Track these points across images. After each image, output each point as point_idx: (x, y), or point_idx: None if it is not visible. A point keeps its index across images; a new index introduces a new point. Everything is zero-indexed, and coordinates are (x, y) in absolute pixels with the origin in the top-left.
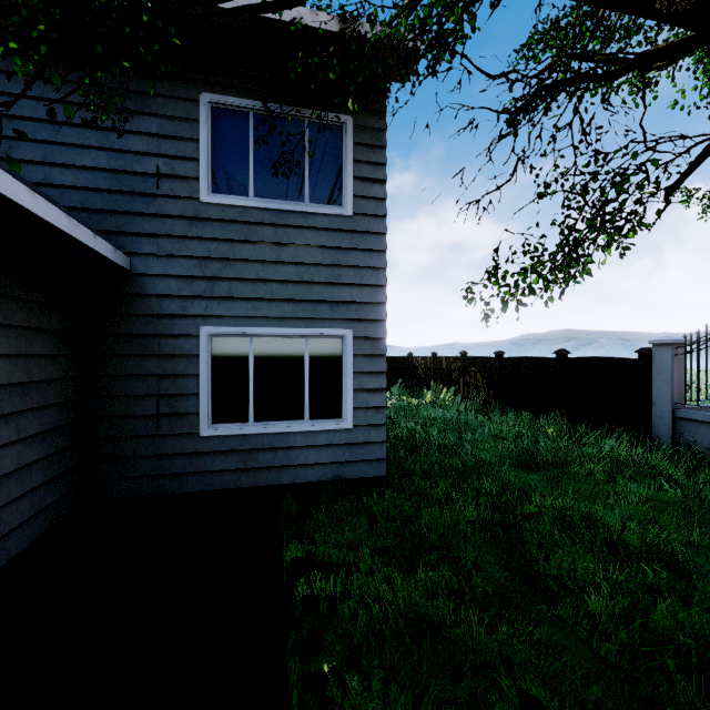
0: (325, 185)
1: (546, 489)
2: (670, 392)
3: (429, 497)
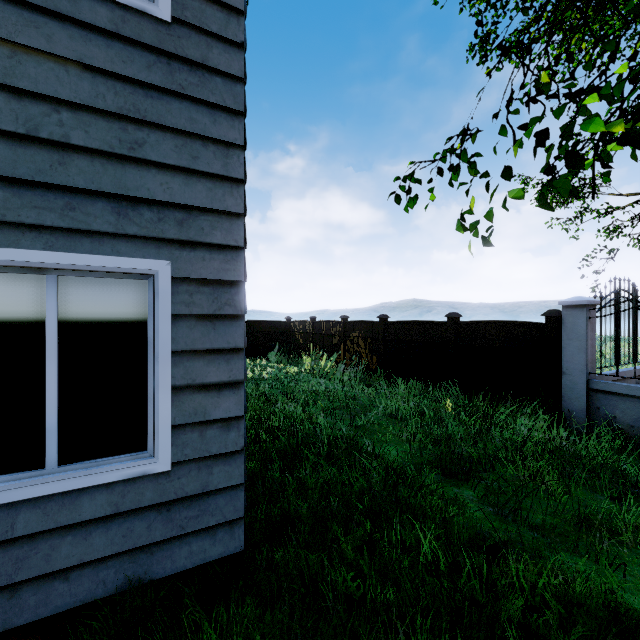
0: None
1: (500, 525)
2: (585, 360)
3: (333, 616)
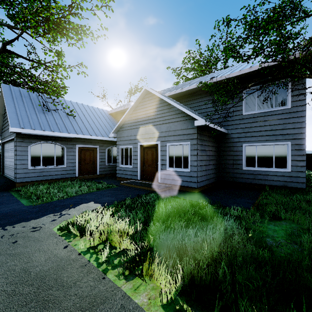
0: (280, 101)
1: None
2: None
3: None
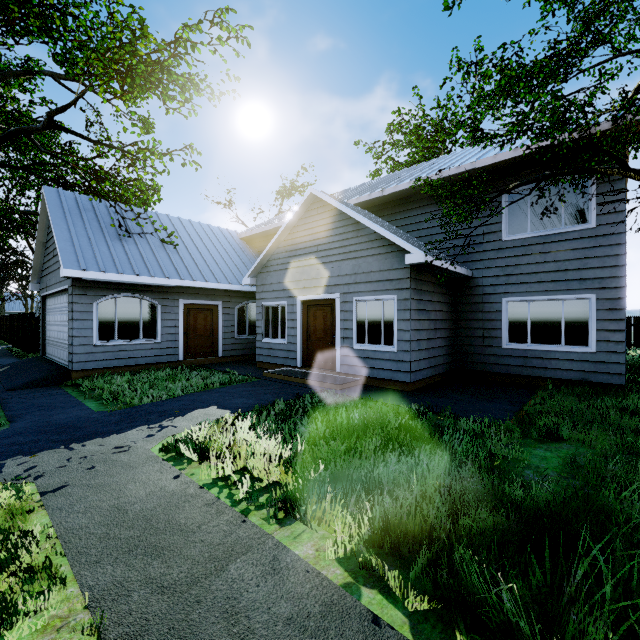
0: (576, 214)
1: None
2: None
3: None
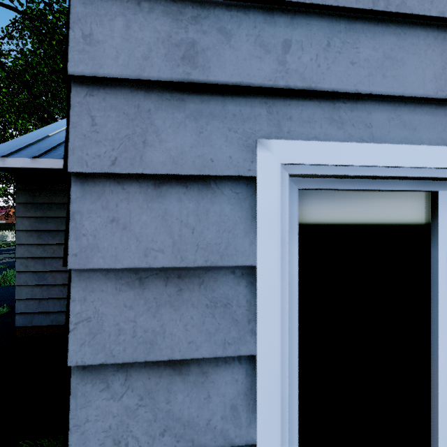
0: None
1: None
2: None
3: None
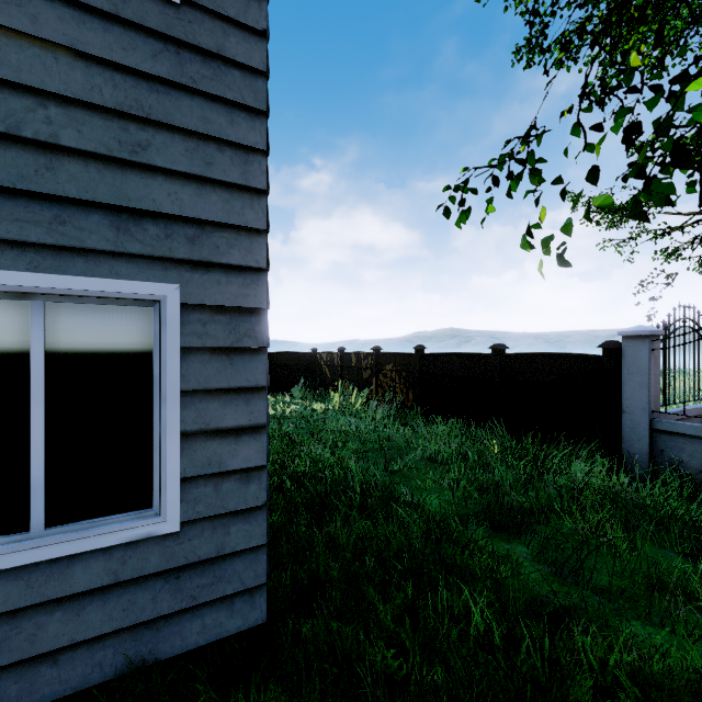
0: None
1: (559, 588)
2: (647, 397)
3: None
